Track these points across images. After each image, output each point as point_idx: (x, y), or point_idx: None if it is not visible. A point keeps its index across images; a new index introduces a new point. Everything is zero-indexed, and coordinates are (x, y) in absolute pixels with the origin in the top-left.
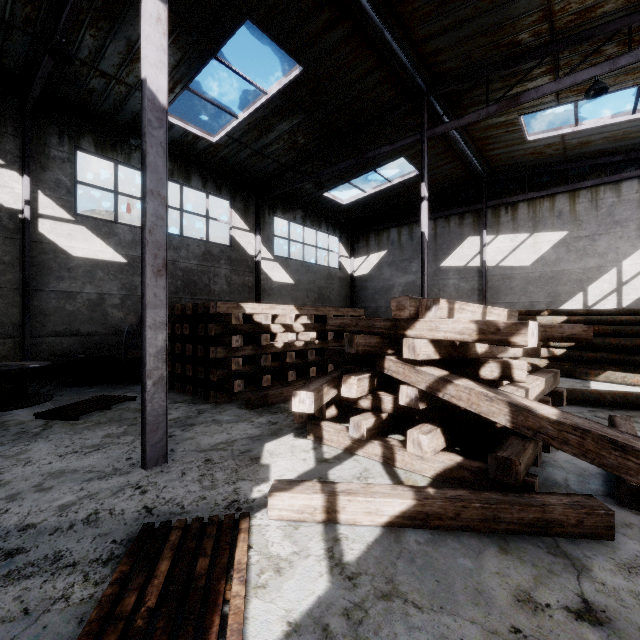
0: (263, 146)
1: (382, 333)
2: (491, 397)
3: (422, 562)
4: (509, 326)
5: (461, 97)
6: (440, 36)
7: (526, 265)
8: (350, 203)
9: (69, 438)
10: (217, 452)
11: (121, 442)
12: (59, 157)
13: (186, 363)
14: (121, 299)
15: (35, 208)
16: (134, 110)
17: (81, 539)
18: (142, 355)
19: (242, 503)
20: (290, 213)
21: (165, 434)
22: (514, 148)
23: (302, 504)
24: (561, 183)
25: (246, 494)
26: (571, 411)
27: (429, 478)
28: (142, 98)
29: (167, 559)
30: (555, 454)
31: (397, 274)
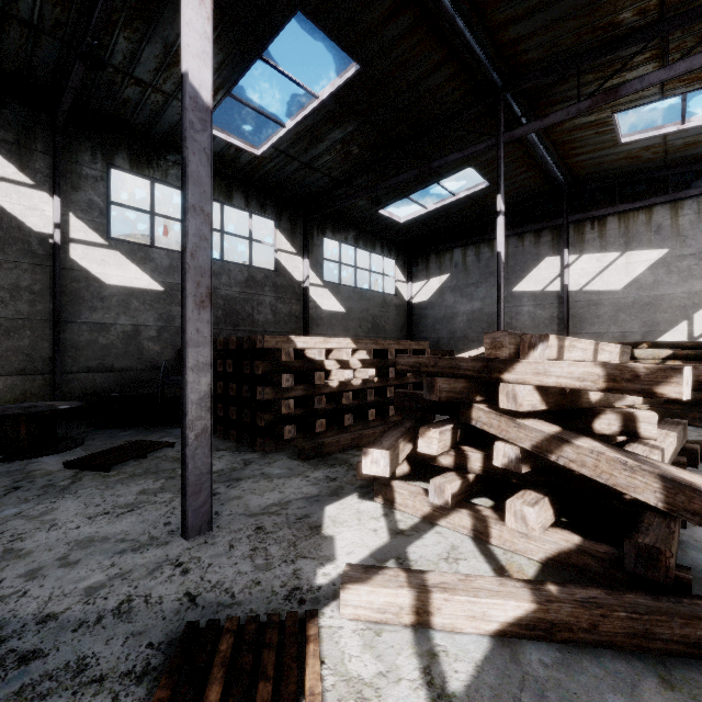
0: (312, 158)
1: (470, 376)
2: (632, 466)
3: (556, 698)
4: (653, 372)
5: (545, 93)
6: (523, 20)
7: (616, 289)
8: (408, 221)
9: (100, 494)
10: (269, 517)
11: (158, 501)
12: (92, 176)
13: (229, 404)
14: (158, 331)
15: (66, 232)
16: (172, 121)
17: (110, 639)
18: (183, 402)
19: (305, 592)
20: (341, 233)
21: (209, 496)
22: (604, 152)
23: (384, 601)
24: (660, 192)
25: (309, 579)
26: (695, 469)
27: (537, 562)
28: (183, 96)
29: (217, 682)
30: (693, 531)
31: (462, 301)
